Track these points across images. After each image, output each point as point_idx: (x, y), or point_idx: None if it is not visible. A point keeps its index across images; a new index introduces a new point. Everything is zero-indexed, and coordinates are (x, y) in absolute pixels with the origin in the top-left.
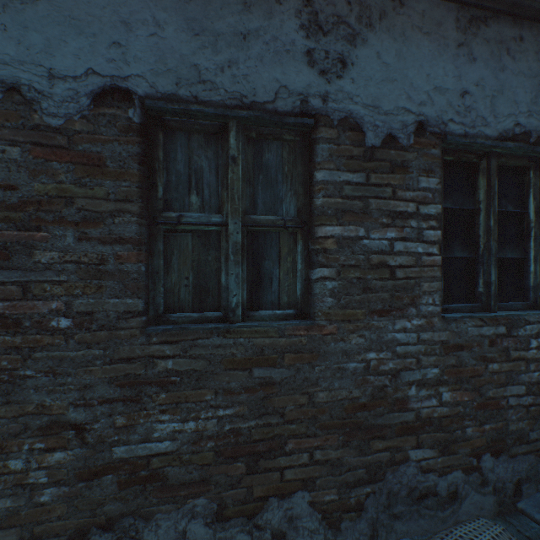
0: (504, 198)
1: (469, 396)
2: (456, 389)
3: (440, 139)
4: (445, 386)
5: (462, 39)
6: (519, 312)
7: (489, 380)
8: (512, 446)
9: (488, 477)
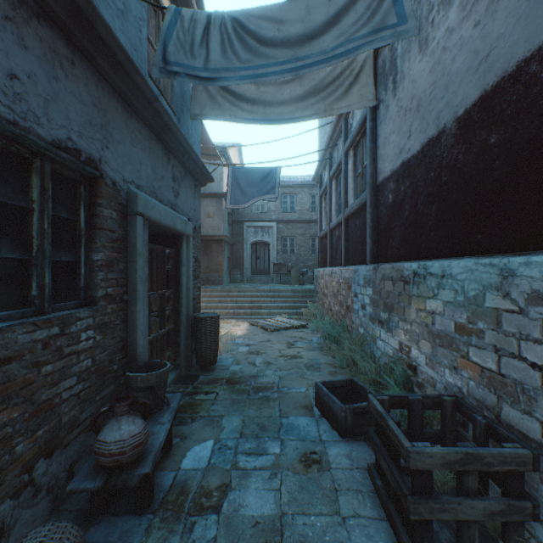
0: (61, 204)
1: (21, 410)
2: (4, 409)
3: None
4: None
5: (12, 14)
6: (73, 311)
7: (44, 383)
8: (66, 437)
9: (42, 483)
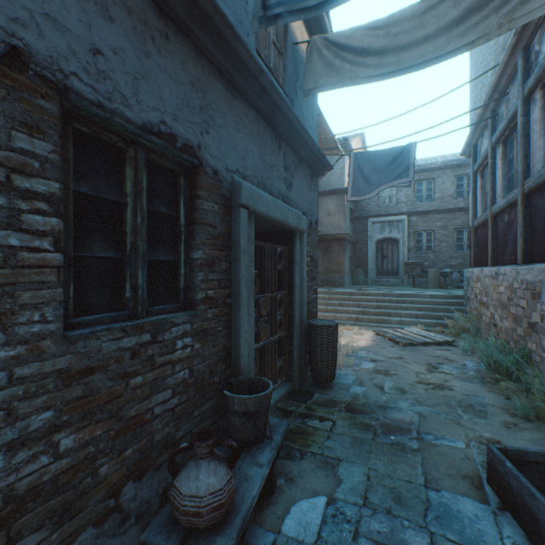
0: (159, 198)
1: (105, 427)
2: (85, 426)
3: (56, 91)
4: (67, 430)
5: None
6: (168, 315)
7: (132, 397)
8: (159, 457)
9: (130, 509)
